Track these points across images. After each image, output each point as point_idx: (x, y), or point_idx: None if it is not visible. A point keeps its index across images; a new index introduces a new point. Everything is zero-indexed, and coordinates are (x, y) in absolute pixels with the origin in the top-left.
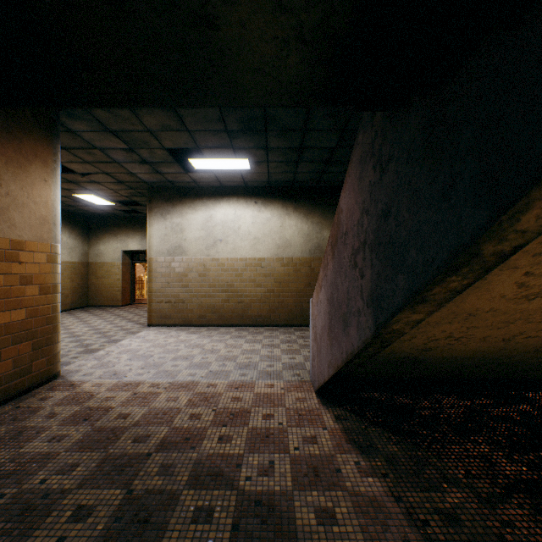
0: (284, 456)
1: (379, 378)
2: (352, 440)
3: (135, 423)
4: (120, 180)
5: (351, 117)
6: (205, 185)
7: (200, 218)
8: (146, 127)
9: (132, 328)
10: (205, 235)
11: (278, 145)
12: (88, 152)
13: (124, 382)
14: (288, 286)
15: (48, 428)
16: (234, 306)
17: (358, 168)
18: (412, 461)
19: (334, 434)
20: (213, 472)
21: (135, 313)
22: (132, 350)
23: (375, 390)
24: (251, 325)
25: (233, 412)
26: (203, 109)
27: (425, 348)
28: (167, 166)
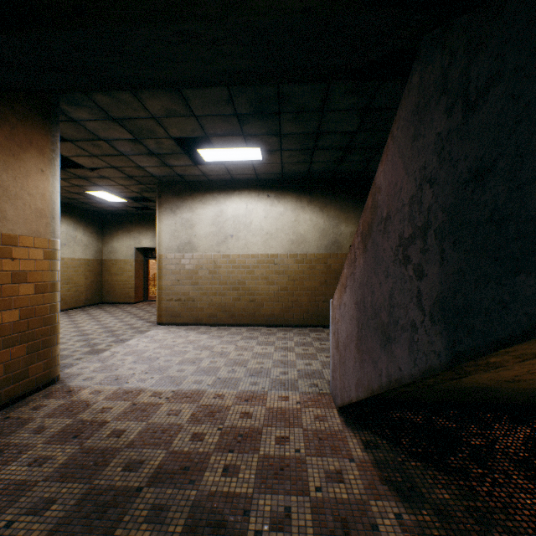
0: (303, 499)
1: (421, 401)
2: (388, 480)
3: (129, 443)
4: (129, 175)
5: (377, 92)
6: (215, 179)
7: (210, 212)
8: (151, 113)
9: (142, 326)
10: (215, 231)
11: (292, 130)
12: (94, 145)
13: (124, 389)
14: (302, 284)
15: (33, 446)
16: (245, 304)
17: (412, 123)
18: (472, 517)
19: (363, 468)
20: (214, 520)
21: (146, 311)
22: (138, 351)
23: (408, 409)
24: (264, 325)
25: (241, 432)
26: (210, 89)
27: (511, 379)
28: (175, 158)
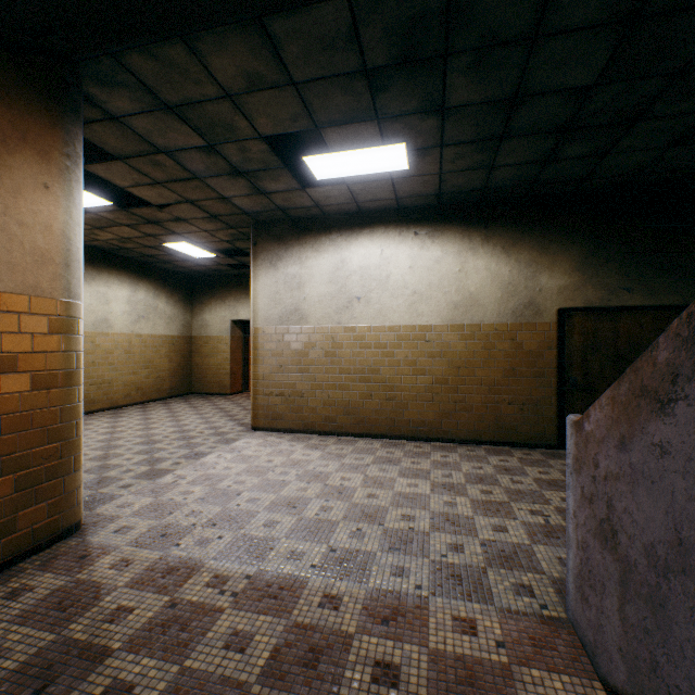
0: None
1: None
2: None
3: None
4: (212, 214)
5: None
6: (334, 212)
7: (326, 264)
8: (221, 87)
9: (230, 431)
10: (334, 291)
11: (466, 96)
12: (153, 163)
13: (167, 561)
14: (472, 374)
15: None
16: (379, 404)
17: None
18: None
19: None
20: None
21: (242, 406)
22: (213, 477)
23: None
24: (408, 437)
25: None
26: (315, 10)
27: None
28: (271, 177)
